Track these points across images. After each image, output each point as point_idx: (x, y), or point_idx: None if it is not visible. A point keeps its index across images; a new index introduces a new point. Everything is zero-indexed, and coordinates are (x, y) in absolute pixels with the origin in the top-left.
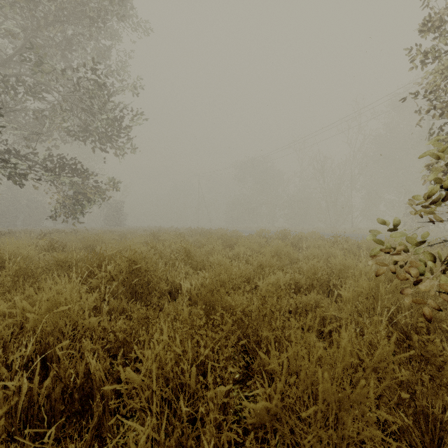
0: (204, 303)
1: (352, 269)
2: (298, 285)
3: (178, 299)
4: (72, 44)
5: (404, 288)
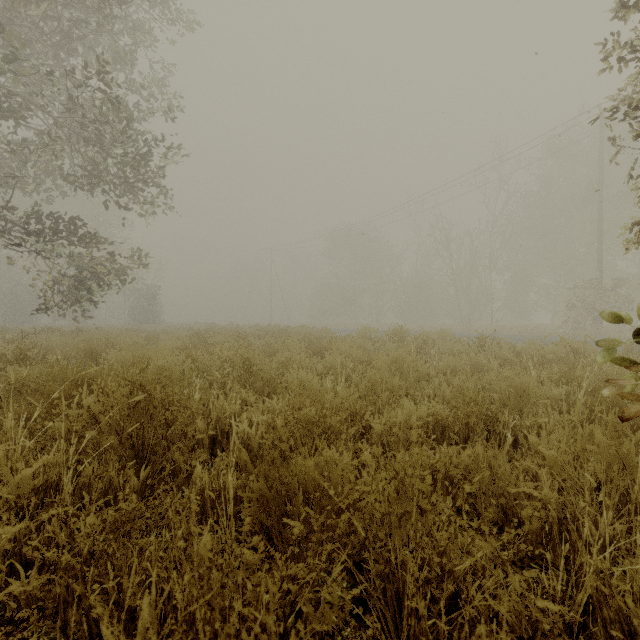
0: (269, 481)
1: (530, 395)
2: (441, 423)
3: (225, 454)
4: (71, 38)
5: (636, 430)
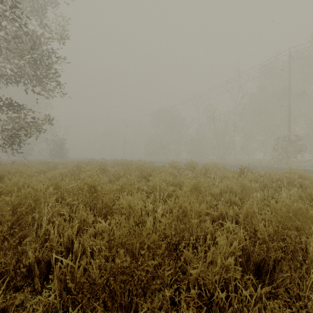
0: None
1: (310, 220)
2: (246, 252)
3: (44, 294)
4: None
5: None
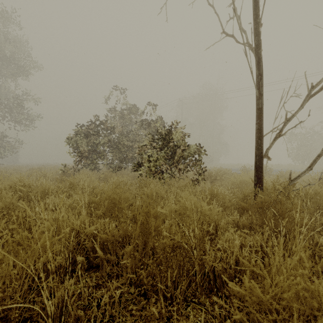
0: None
1: None
2: None
3: None
4: None
5: None
